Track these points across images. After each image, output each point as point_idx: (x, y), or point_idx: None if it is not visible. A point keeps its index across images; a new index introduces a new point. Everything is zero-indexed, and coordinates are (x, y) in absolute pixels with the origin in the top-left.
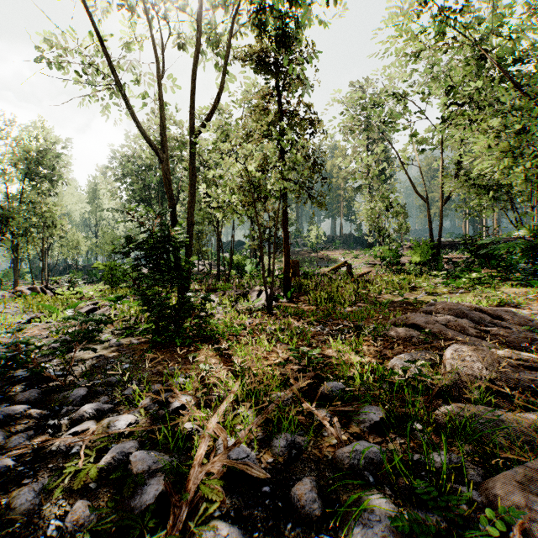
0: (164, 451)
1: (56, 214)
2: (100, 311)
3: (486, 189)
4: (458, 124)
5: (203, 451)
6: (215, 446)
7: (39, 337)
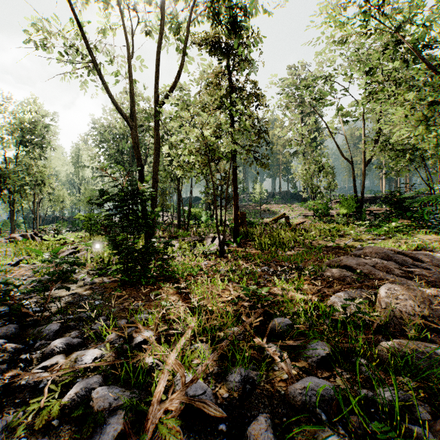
0: (125, 387)
1: (45, 174)
2: (79, 254)
3: (402, 152)
4: (378, 99)
5: (162, 388)
6: (174, 382)
7: (25, 276)
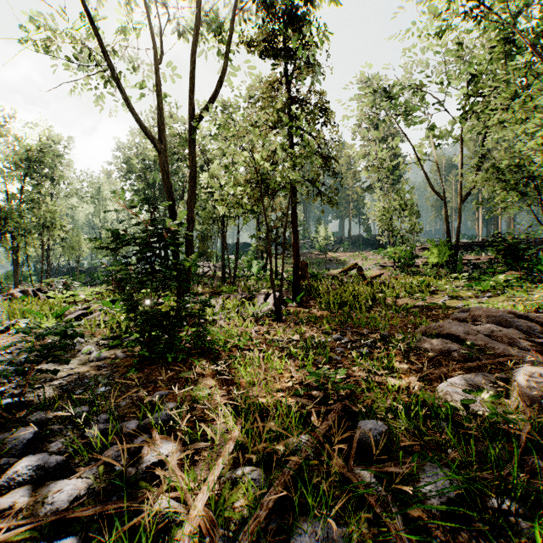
0: None
1: (56, 214)
2: (91, 316)
3: (511, 184)
4: (479, 116)
5: None
6: None
7: (12, 348)
